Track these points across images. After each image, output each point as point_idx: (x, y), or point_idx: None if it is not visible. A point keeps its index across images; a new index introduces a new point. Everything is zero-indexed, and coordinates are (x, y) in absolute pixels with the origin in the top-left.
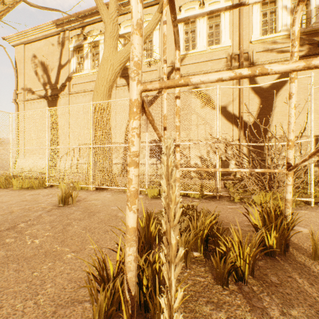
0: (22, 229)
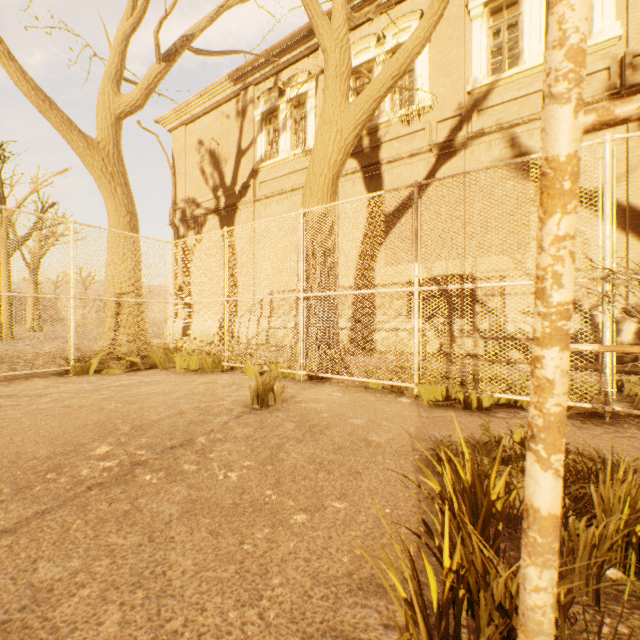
0: (204, 448)
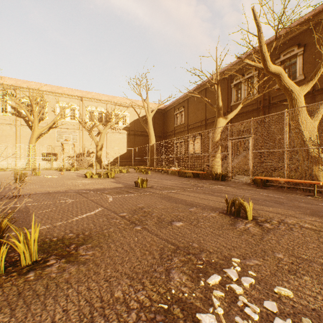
0: None
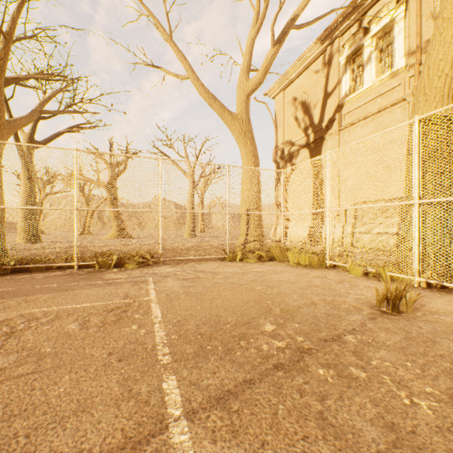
0: (358, 349)
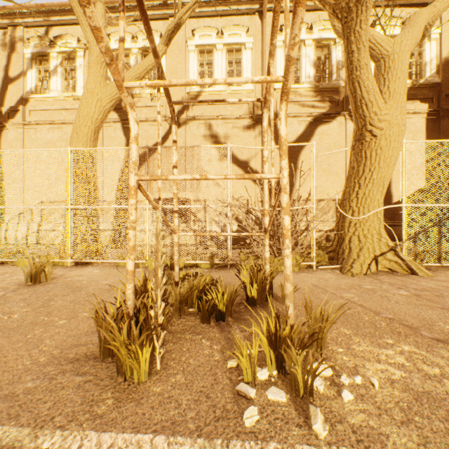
0: None
